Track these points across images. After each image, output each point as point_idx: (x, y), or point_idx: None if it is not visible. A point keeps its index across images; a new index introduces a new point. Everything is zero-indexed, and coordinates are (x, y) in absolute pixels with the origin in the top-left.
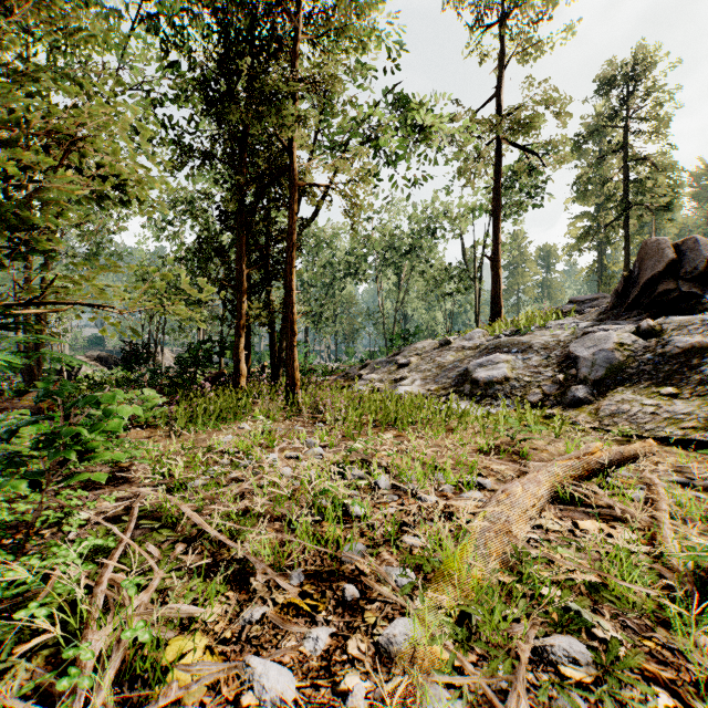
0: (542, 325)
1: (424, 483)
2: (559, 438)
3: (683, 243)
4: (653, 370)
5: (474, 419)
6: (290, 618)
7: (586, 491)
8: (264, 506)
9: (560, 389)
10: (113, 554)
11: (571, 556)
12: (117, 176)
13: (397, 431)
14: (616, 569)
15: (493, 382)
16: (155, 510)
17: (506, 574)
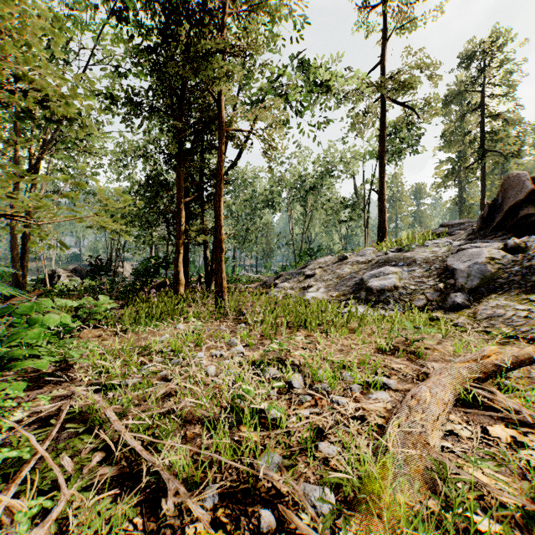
0: (421, 244)
1: (334, 384)
2: (445, 338)
3: None
4: (520, 280)
5: (370, 321)
6: None
7: (488, 394)
8: (187, 407)
9: (441, 296)
10: (22, 471)
11: (493, 472)
12: (37, 90)
13: (307, 332)
14: None
15: (385, 289)
16: (83, 412)
17: (438, 507)
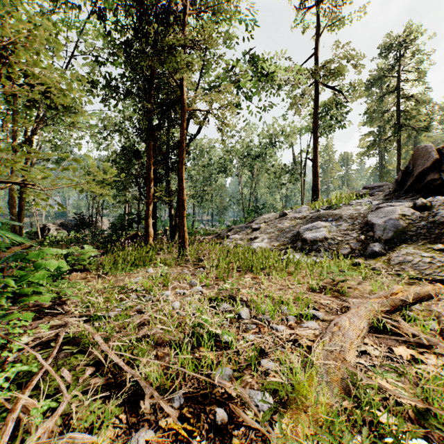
0: (347, 203)
1: (274, 315)
2: (365, 280)
3: (442, 148)
4: (426, 232)
5: (305, 266)
6: (170, 443)
7: (395, 323)
8: (158, 333)
9: (362, 246)
10: (32, 380)
11: (395, 381)
12: (42, 85)
13: (253, 274)
14: (443, 401)
15: (317, 240)
16: (76, 337)
17: (349, 405)
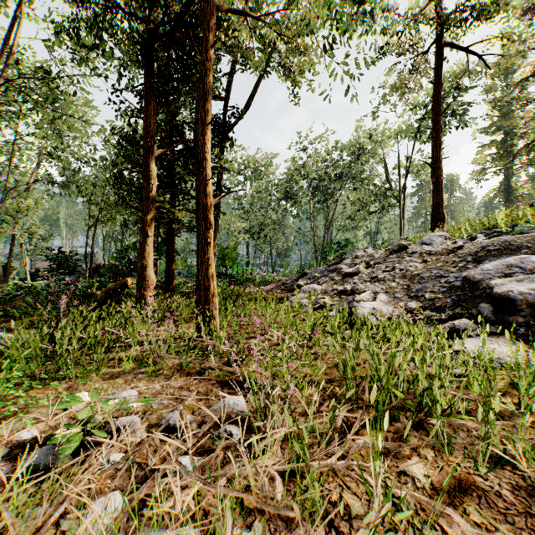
0: None
1: None
2: None
3: None
4: None
5: None
6: None
7: None
8: None
9: None
10: None
11: None
12: None
13: (435, 450)
14: None
15: None
16: None
17: None
